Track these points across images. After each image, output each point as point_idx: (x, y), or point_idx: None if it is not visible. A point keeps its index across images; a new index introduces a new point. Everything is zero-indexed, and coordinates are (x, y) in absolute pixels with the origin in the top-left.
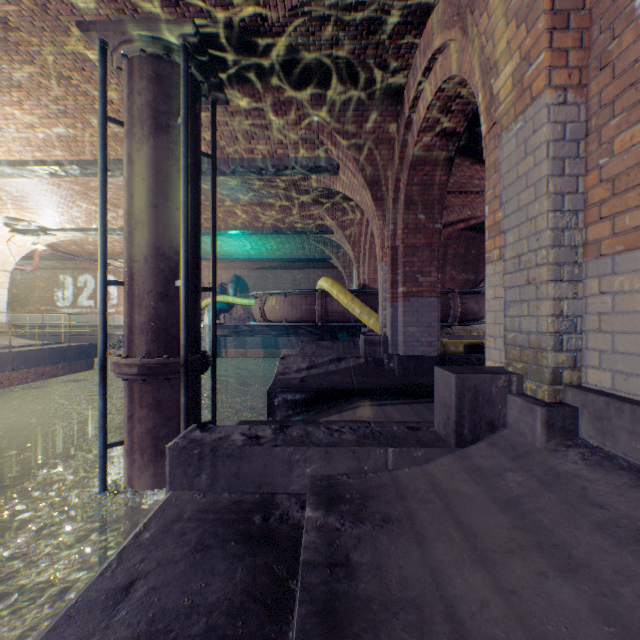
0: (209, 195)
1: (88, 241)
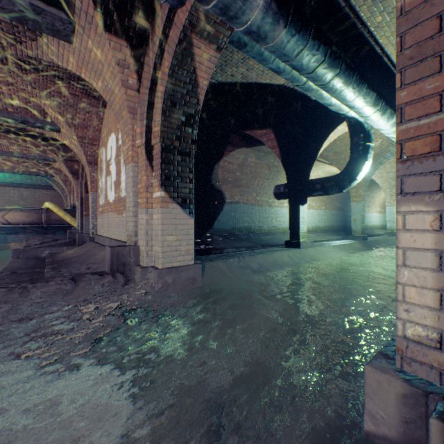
0: None
1: None
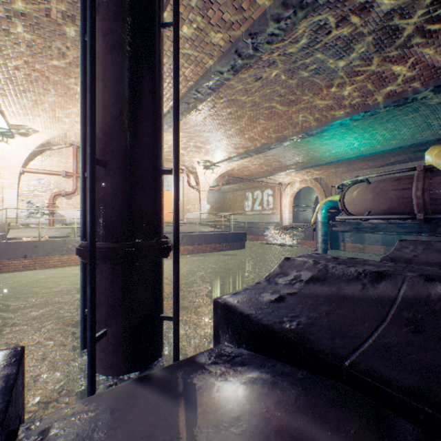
0: (278, 98)
1: (243, 168)
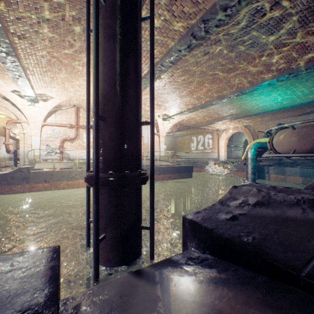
0: (220, 66)
1: (191, 119)
